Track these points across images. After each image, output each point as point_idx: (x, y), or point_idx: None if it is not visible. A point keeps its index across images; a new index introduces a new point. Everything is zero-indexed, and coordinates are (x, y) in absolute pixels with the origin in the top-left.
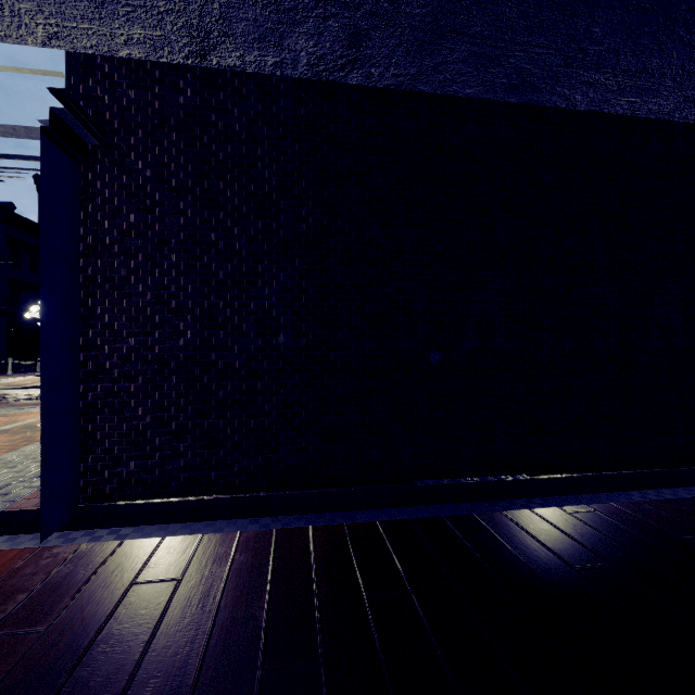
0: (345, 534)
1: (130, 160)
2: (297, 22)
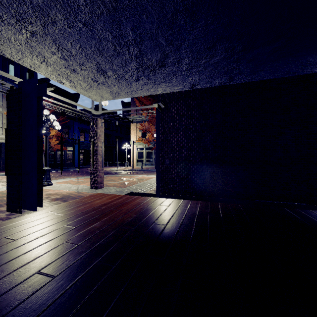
0: (229, 205)
1: (171, 109)
2: (215, 79)
